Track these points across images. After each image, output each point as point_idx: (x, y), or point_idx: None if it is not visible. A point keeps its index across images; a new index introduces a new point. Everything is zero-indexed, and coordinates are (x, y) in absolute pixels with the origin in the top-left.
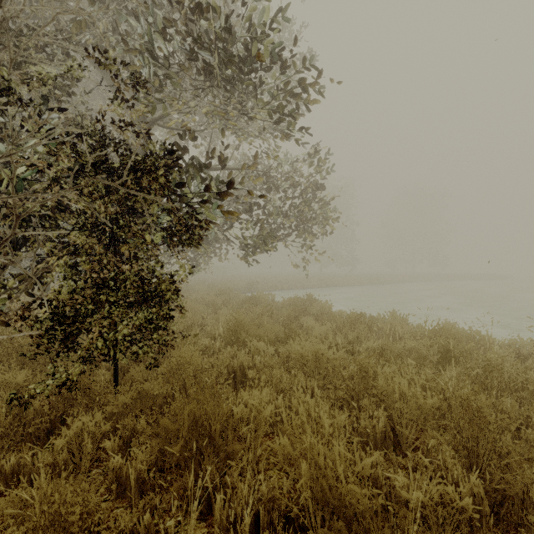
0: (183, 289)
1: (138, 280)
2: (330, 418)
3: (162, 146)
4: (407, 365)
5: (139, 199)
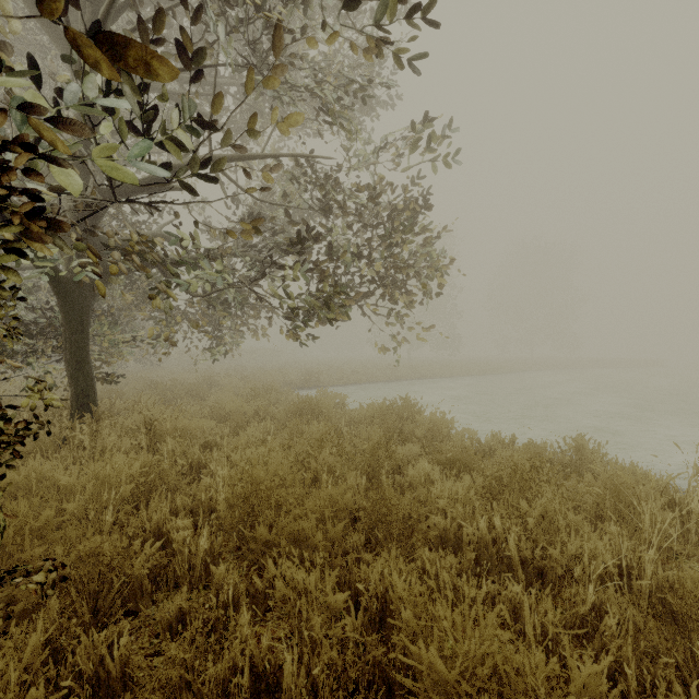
0: (198, 385)
1: None
2: None
3: None
4: None
5: None
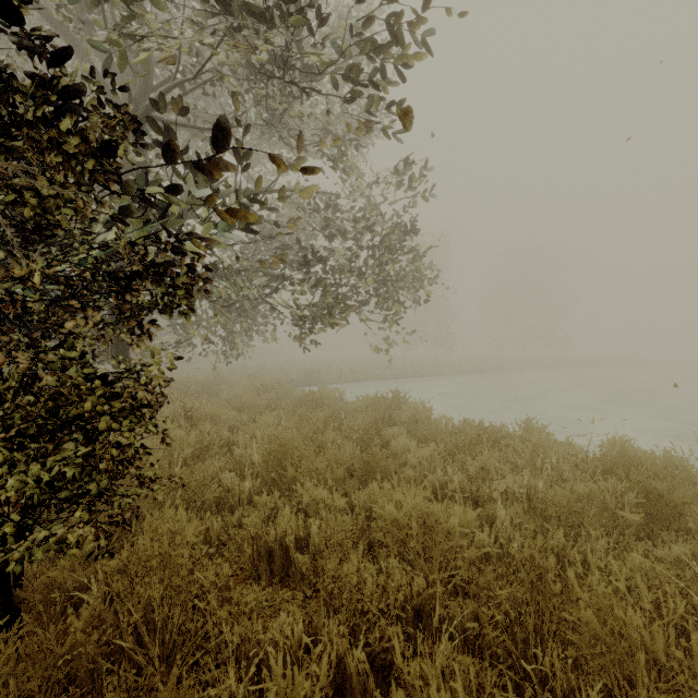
0: (211, 382)
1: (52, 385)
2: (471, 693)
3: (90, 81)
4: (586, 532)
5: (27, 197)
